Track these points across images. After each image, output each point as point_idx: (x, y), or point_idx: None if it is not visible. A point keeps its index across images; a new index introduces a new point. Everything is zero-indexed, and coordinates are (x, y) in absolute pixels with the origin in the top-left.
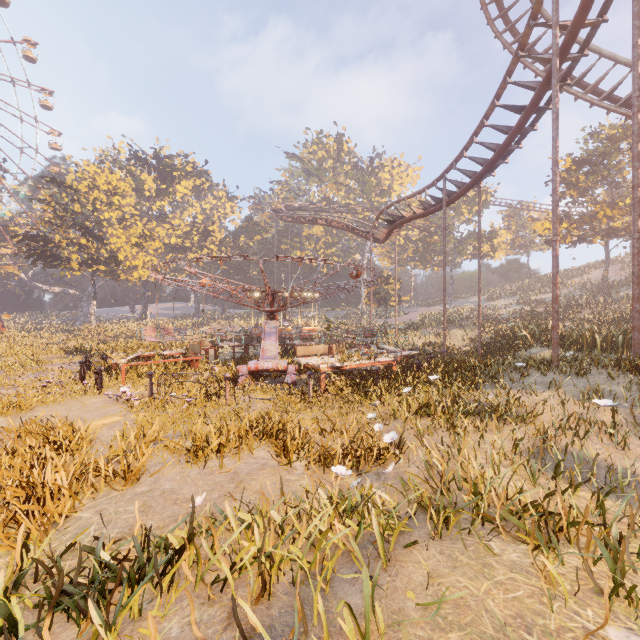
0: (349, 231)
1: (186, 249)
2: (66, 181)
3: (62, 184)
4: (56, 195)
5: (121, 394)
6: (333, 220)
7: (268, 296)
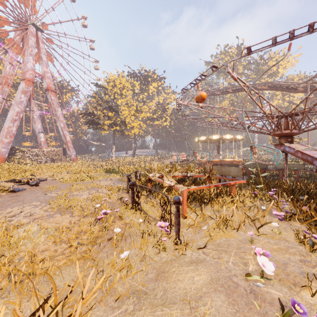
0: (273, 89)
1: (154, 119)
2: (102, 85)
3: (100, 86)
4: (98, 92)
5: None
6: (260, 83)
7: None
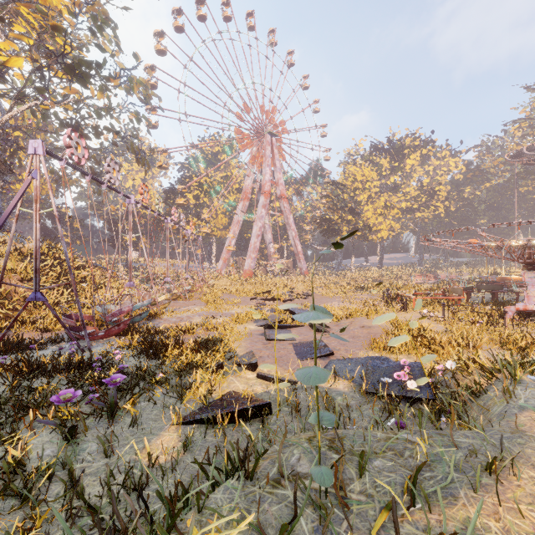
0: None
1: (414, 210)
2: (339, 181)
3: (337, 184)
4: (334, 191)
5: (426, 313)
6: None
7: (529, 251)
